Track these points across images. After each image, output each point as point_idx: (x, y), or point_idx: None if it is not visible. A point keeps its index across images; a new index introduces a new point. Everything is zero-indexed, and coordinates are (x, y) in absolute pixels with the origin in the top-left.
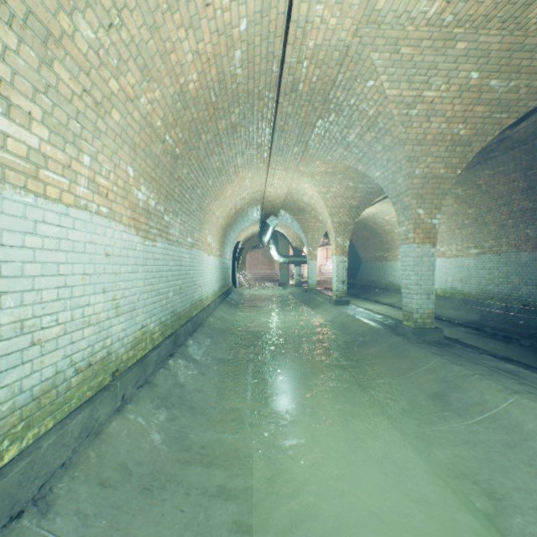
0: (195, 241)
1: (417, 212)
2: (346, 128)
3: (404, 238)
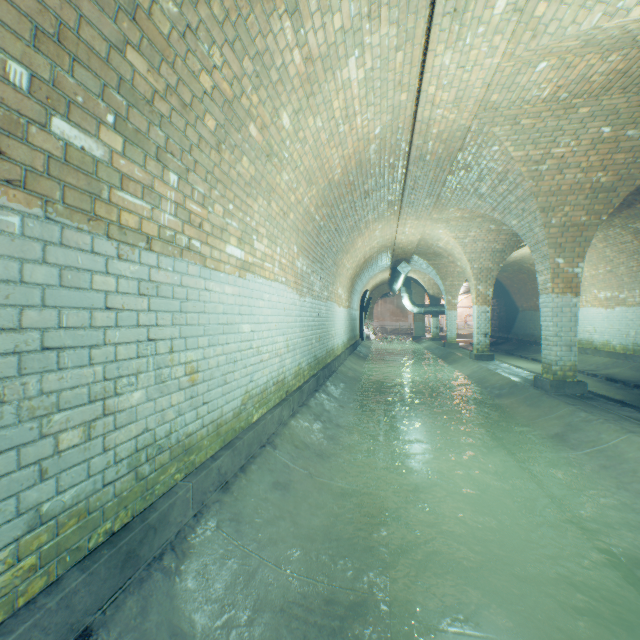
0: (329, 294)
1: (555, 262)
2: (476, 182)
3: (543, 288)
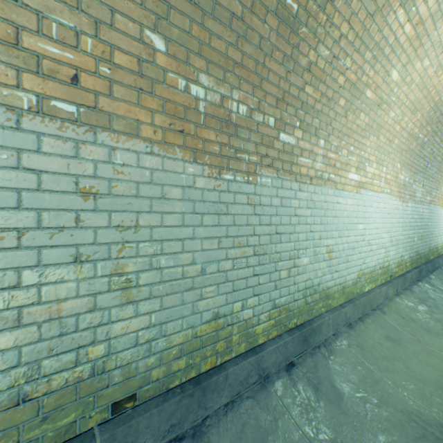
0: (431, 198)
1: None
2: None
3: None
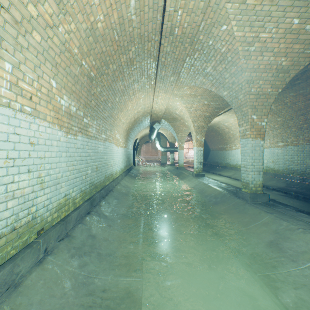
0: (107, 137)
1: (252, 117)
2: (205, 63)
3: (243, 135)
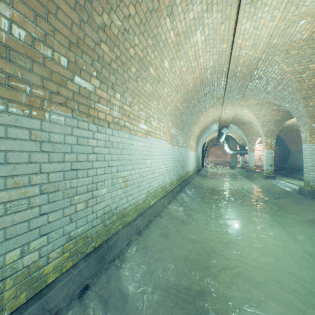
0: (186, 145)
1: (312, 126)
2: (265, 85)
3: (304, 140)
